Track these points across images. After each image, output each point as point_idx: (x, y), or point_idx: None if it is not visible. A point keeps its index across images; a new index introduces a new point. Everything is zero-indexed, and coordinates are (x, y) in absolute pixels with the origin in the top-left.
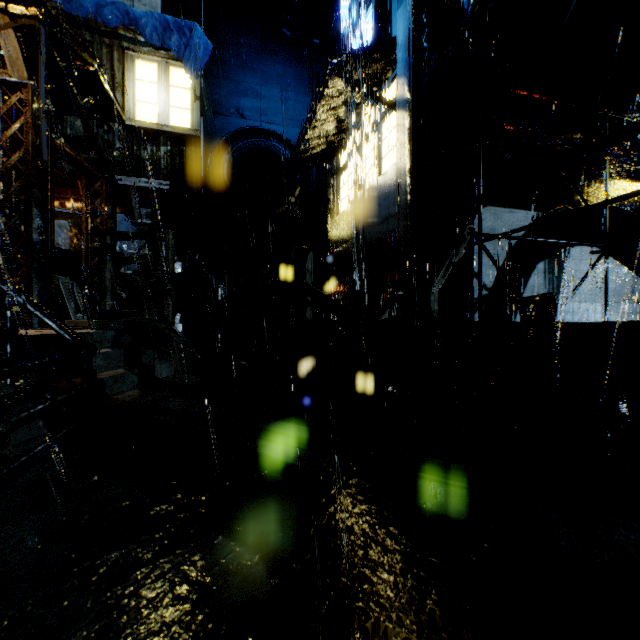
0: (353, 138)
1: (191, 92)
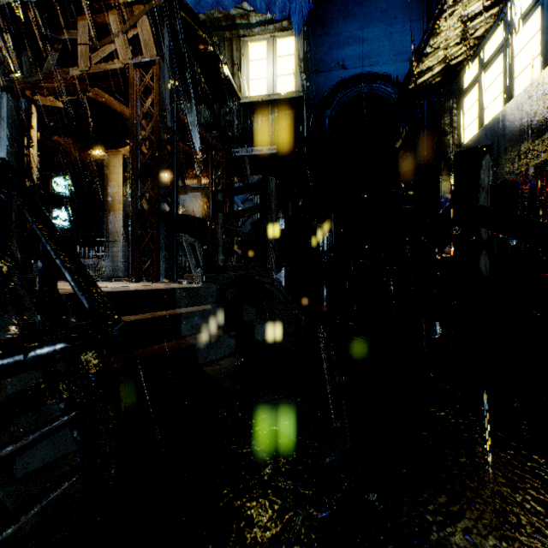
0: (487, 41)
1: (295, 57)
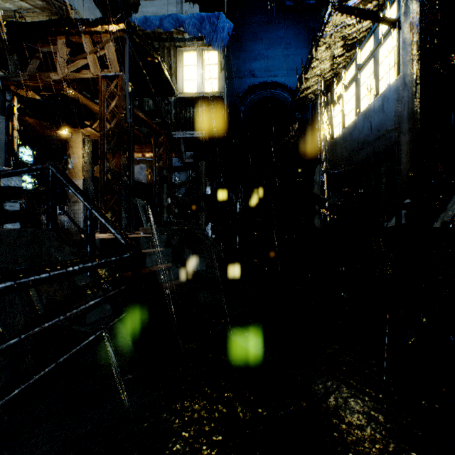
0: (347, 71)
1: (218, 66)
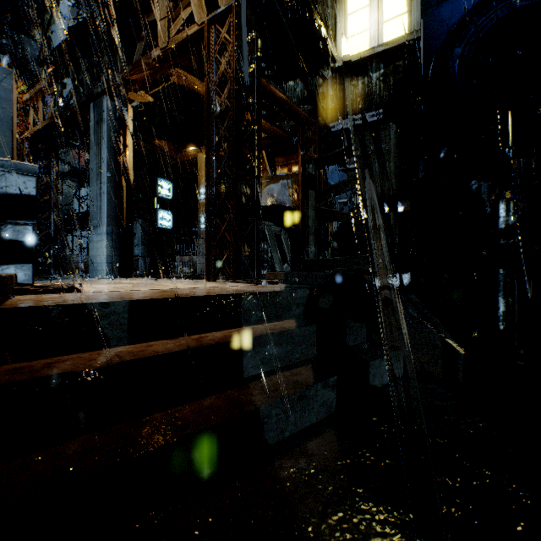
0: None
1: None
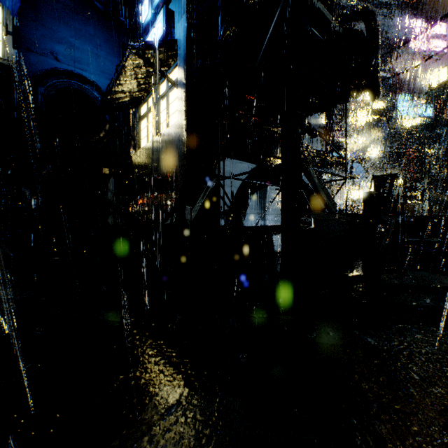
0: (150, 97)
1: (2, 26)
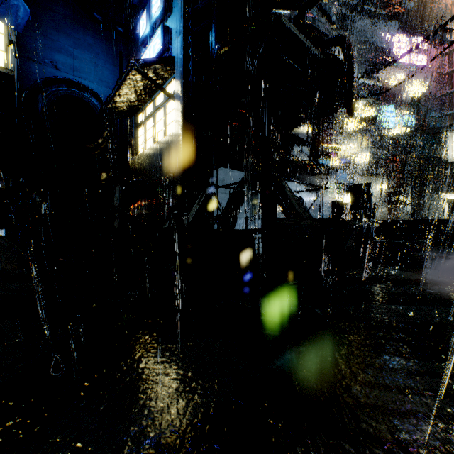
0: (148, 106)
1: (5, 37)
